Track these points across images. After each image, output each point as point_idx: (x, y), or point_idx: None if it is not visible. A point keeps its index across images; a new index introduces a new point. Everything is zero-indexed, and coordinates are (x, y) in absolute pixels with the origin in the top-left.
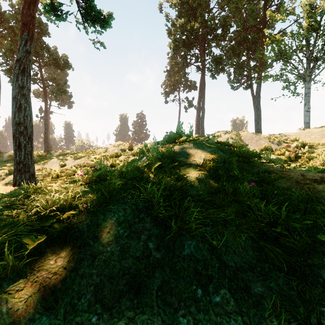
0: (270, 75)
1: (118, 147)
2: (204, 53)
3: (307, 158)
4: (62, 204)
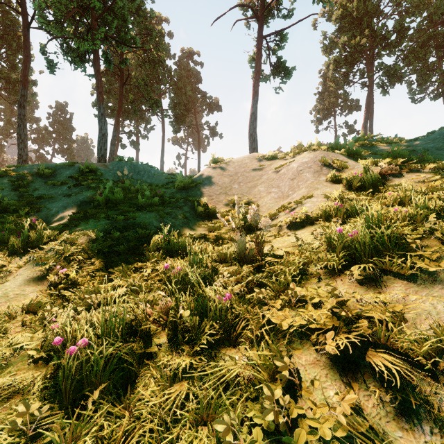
0: None
1: None
2: (372, 64)
3: None
4: None
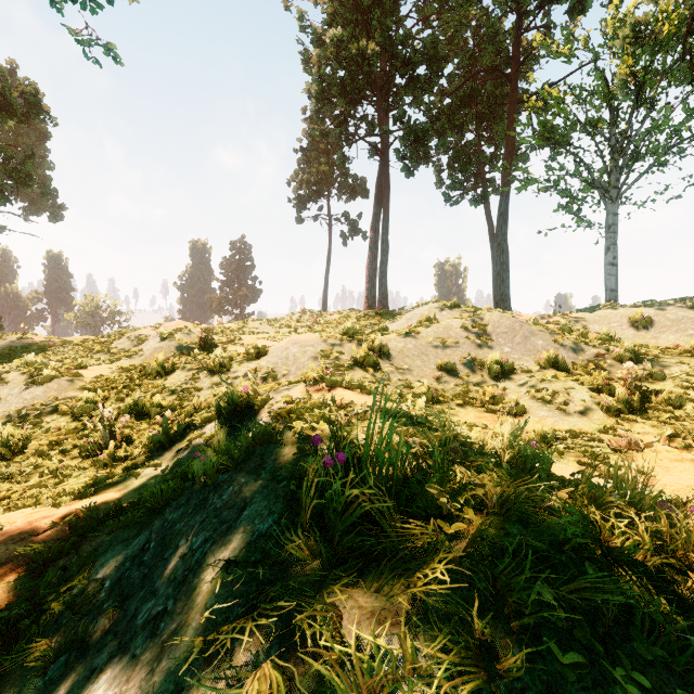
0: (534, 179)
1: (170, 341)
2: (386, 116)
3: (669, 402)
4: None
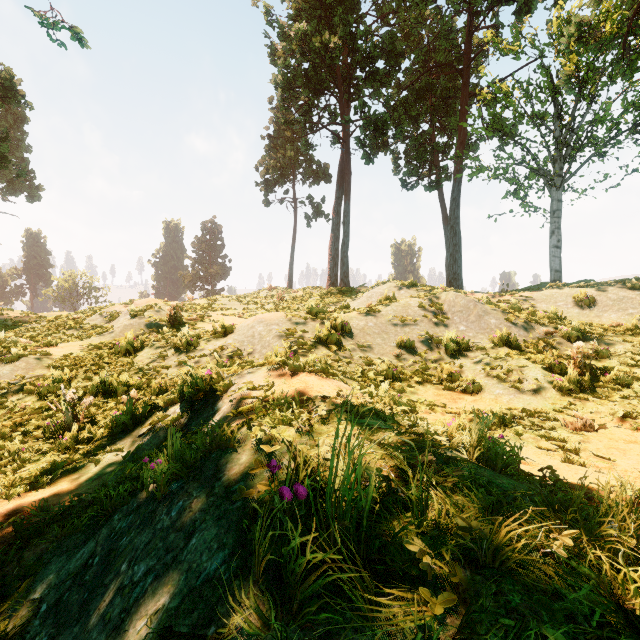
0: (485, 167)
1: (140, 318)
2: (347, 106)
3: (618, 380)
4: None
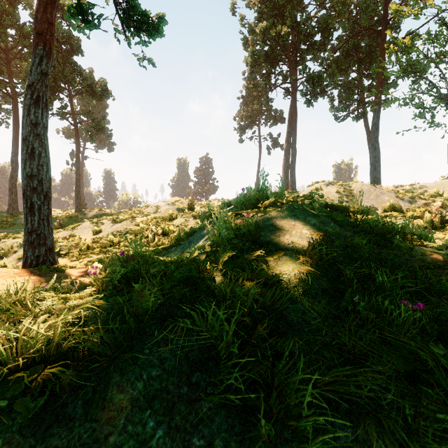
0: (395, 98)
1: (173, 205)
2: (295, 69)
3: None
4: (43, 347)
